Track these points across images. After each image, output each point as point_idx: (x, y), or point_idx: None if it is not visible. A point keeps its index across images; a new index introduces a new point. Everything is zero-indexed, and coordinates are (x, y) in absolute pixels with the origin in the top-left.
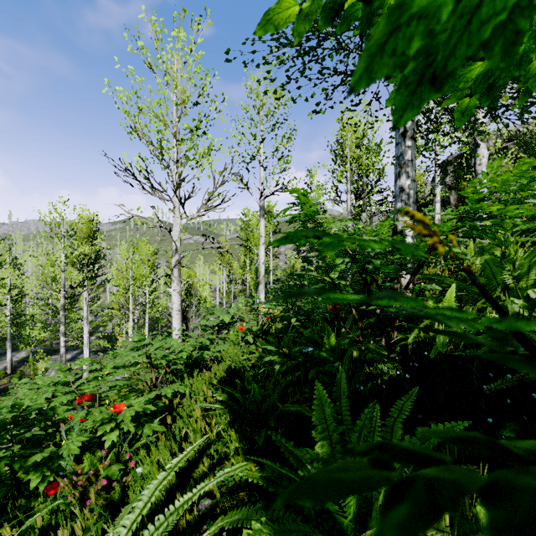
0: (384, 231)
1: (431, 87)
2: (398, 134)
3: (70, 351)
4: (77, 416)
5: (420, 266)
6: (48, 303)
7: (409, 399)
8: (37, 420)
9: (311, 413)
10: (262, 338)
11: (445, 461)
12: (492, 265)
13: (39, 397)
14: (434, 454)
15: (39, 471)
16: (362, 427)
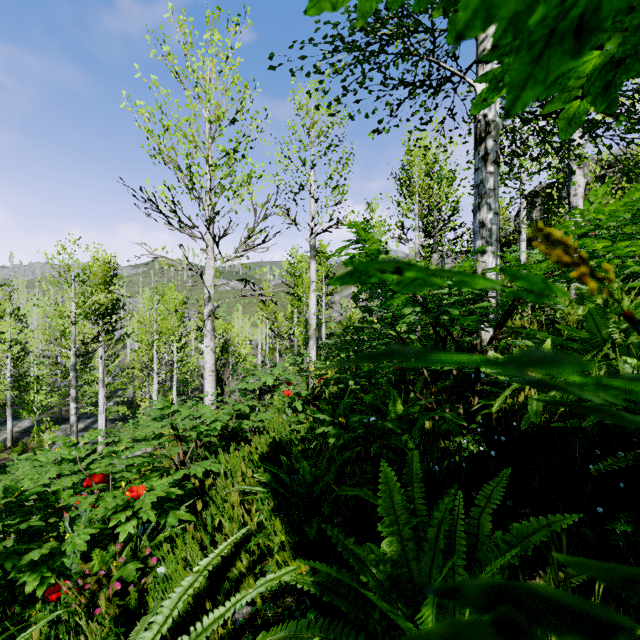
0: None
1: (573, 43)
2: (477, 157)
3: (83, 419)
4: (85, 503)
5: (507, 317)
6: (56, 362)
7: (500, 484)
8: (35, 507)
9: (374, 498)
10: (313, 405)
11: (628, 631)
12: (596, 315)
13: (41, 477)
14: (600, 611)
15: (37, 571)
16: (441, 520)
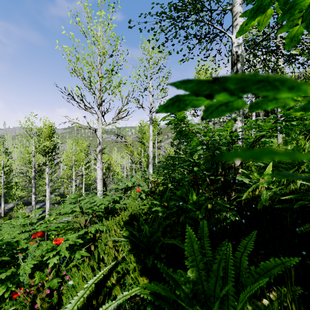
0: (228, 129)
1: None
2: (232, 73)
3: (39, 203)
4: (31, 247)
5: None
6: (25, 175)
7: (251, 239)
8: (5, 249)
9: (182, 245)
10: (151, 196)
11: None
12: (296, 150)
13: (13, 232)
14: None
15: (4, 284)
16: (220, 260)
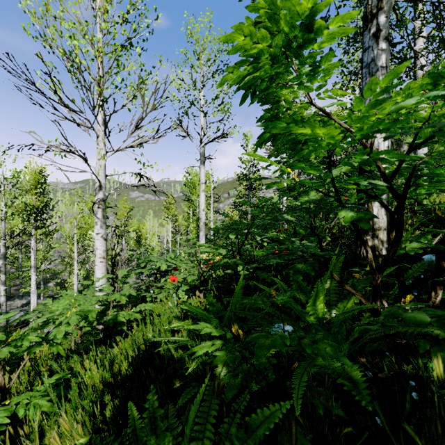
0: None
1: None
2: (368, 36)
3: (26, 297)
4: None
5: None
6: None
7: None
8: None
9: None
10: (200, 289)
11: None
12: None
13: None
14: None
15: None
16: None
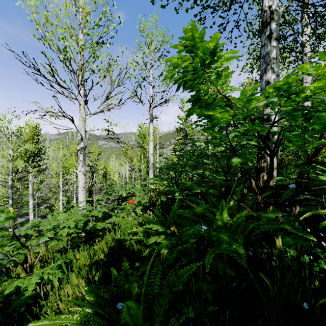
0: None
1: None
2: (264, 37)
3: (24, 216)
4: None
5: None
6: None
7: None
8: None
9: None
10: (150, 209)
11: None
12: None
13: None
14: None
15: None
16: None
